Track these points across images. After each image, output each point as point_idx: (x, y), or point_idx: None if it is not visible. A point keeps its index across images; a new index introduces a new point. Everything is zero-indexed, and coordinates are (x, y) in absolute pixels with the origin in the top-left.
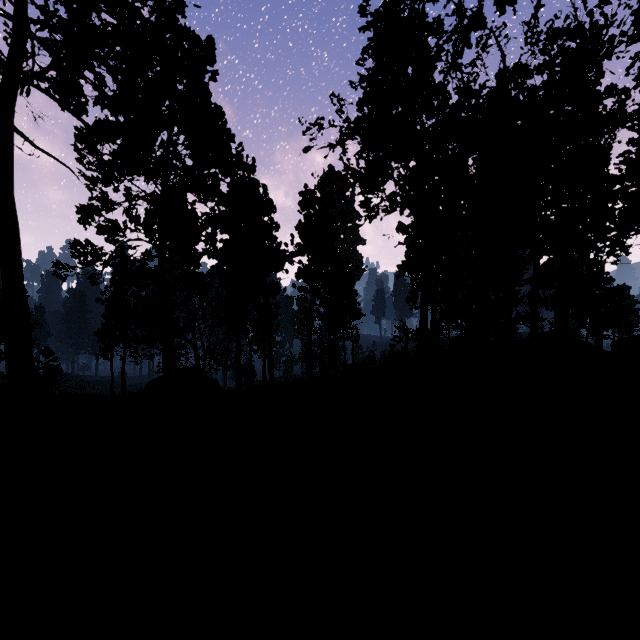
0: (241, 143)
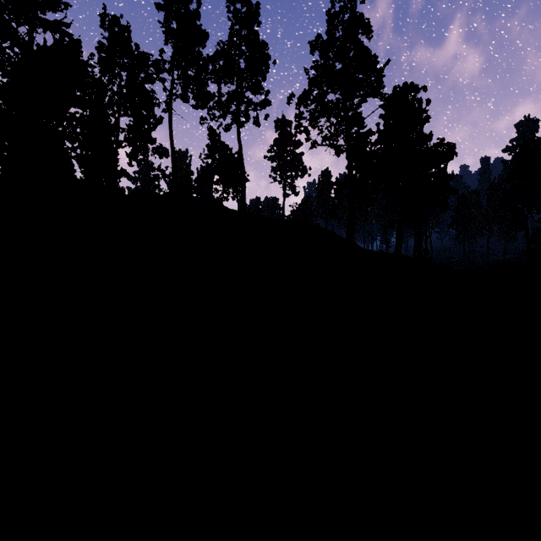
0: None
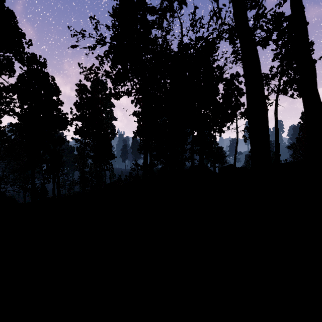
0: (30, 40)
